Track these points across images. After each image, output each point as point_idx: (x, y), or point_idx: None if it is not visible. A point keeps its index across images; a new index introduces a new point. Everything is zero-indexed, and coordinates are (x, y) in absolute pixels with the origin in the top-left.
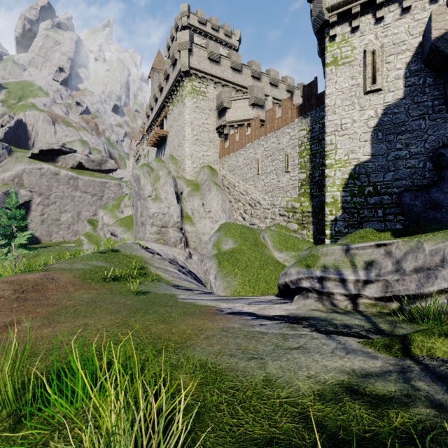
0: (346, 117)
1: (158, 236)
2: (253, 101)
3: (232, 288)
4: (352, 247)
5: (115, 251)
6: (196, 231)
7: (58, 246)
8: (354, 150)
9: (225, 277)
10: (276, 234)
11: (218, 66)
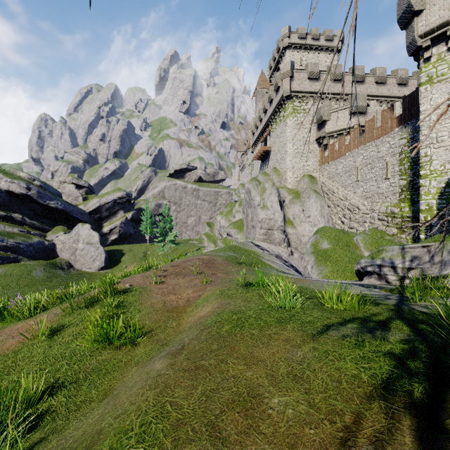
0: (442, 130)
1: (265, 236)
2: (353, 110)
3: (324, 274)
4: (406, 247)
5: (237, 247)
6: (296, 233)
7: (187, 242)
8: None
9: (319, 267)
10: (368, 237)
11: (317, 82)
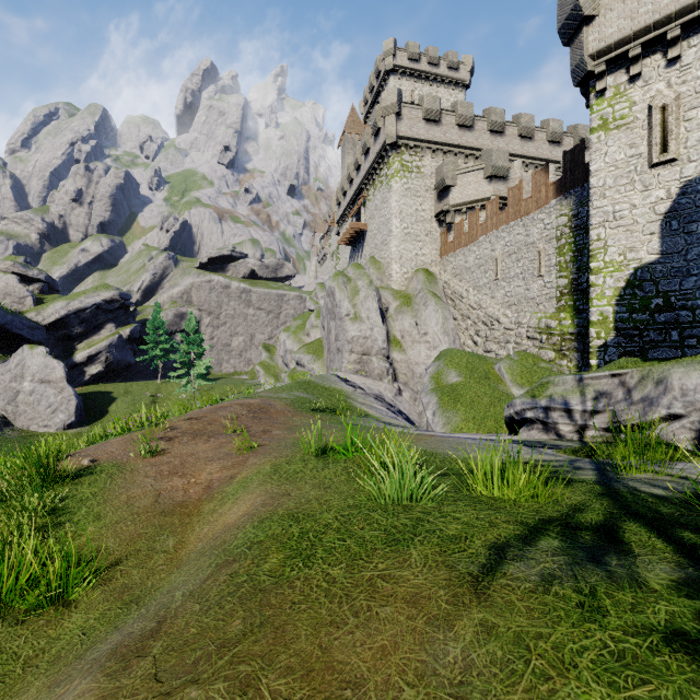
0: (621, 201)
1: (358, 366)
2: (490, 172)
3: (453, 424)
4: (585, 377)
5: (312, 383)
6: (407, 360)
7: (230, 378)
8: (634, 247)
9: (445, 413)
10: (517, 365)
11: (437, 126)
